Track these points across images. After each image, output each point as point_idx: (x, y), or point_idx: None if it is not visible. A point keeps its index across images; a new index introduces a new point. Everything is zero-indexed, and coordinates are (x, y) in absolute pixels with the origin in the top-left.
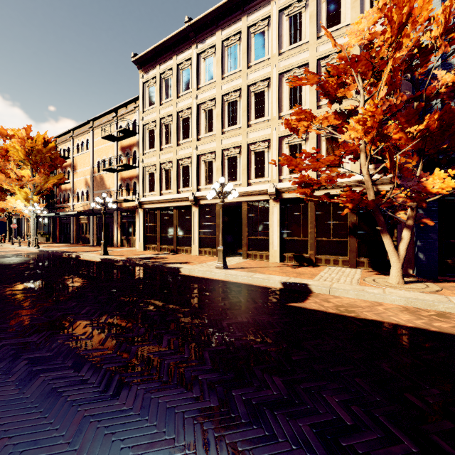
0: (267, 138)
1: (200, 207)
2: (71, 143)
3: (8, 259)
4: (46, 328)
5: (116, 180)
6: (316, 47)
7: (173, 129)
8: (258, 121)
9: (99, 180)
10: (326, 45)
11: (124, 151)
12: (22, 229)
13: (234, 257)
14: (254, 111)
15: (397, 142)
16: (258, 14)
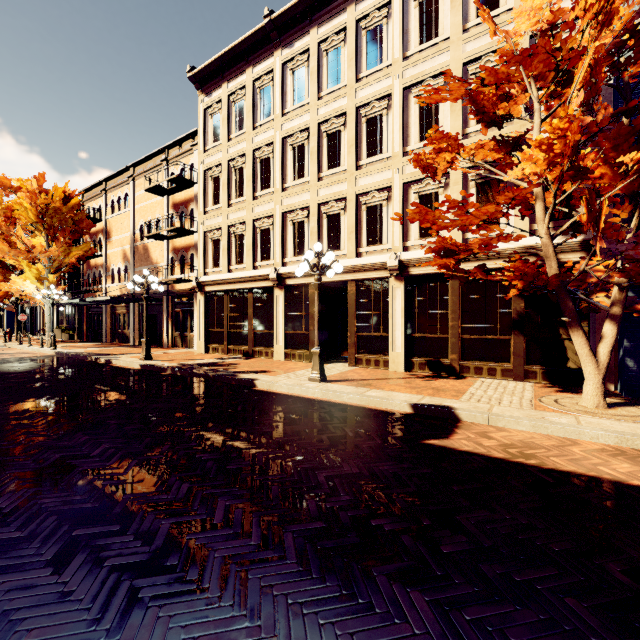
0: (386, 186)
1: (287, 290)
2: (103, 199)
3: (8, 365)
4: (28, 483)
5: (167, 251)
6: (460, 46)
7: (247, 176)
8: (372, 160)
9: (143, 251)
10: (477, 41)
11: (178, 209)
12: (37, 322)
13: (337, 364)
14: (367, 146)
15: (597, 182)
16: (372, 0)
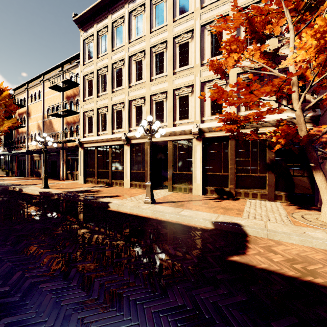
0: (191, 84)
1: (132, 146)
2: (26, 94)
3: None
4: None
5: (62, 124)
6: None
7: (108, 79)
8: (182, 69)
9: (49, 124)
10: None
11: (69, 99)
12: None
13: (161, 190)
14: (179, 61)
15: None
16: None
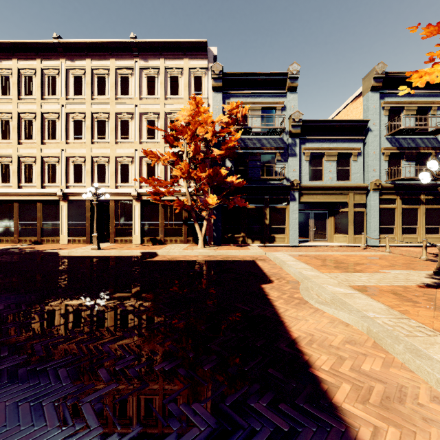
0: (131, 156)
1: (69, 202)
2: None
3: None
4: None
5: None
6: (164, 104)
7: (37, 127)
8: (124, 141)
9: None
10: (170, 105)
11: None
12: None
13: (103, 243)
14: (121, 133)
15: (200, 177)
16: (124, 62)
